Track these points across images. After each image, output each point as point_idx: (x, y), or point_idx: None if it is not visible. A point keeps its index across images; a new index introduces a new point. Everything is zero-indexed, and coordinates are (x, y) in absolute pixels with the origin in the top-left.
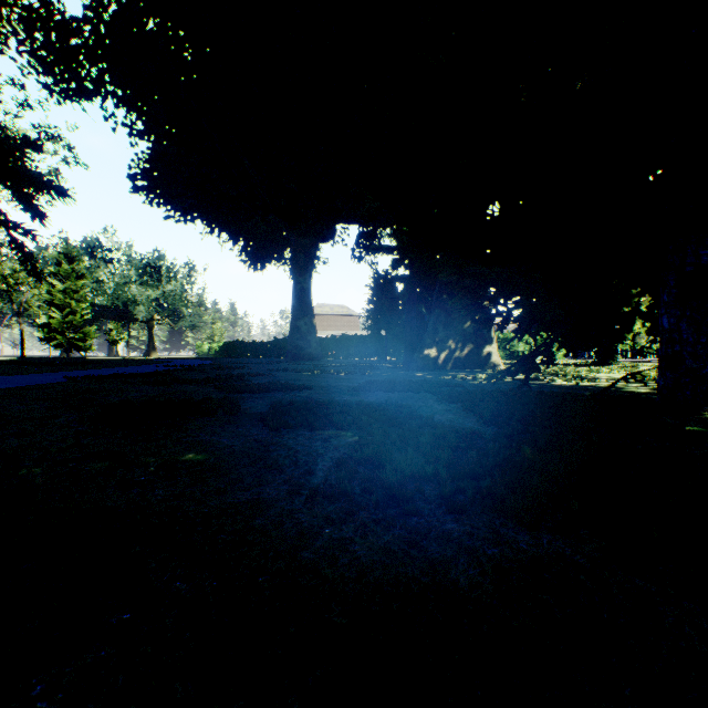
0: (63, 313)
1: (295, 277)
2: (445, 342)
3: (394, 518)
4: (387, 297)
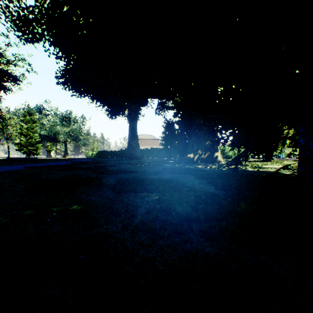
0: (27, 138)
1: (130, 122)
2: (197, 151)
3: (177, 244)
4: (171, 131)
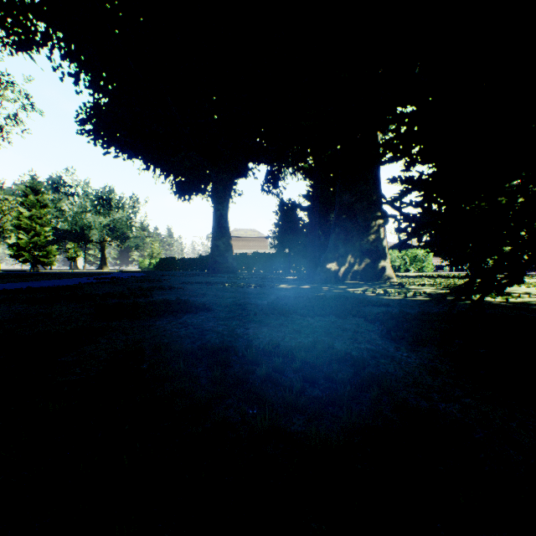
0: (30, 235)
1: (215, 205)
2: (344, 257)
3: None
4: (291, 221)
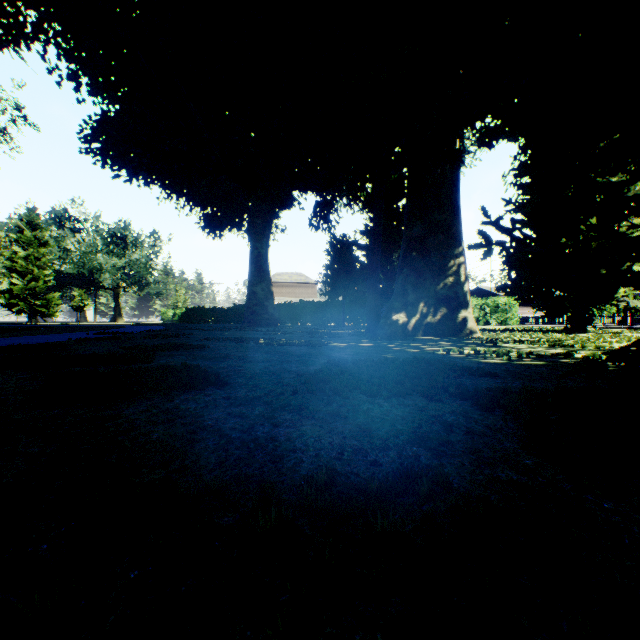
0: (26, 280)
1: (252, 242)
2: (415, 306)
3: None
4: (345, 261)
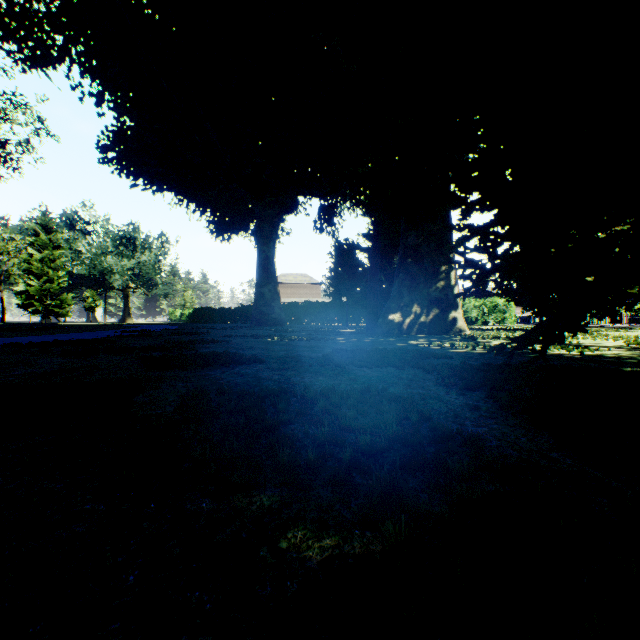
0: (41, 281)
1: (260, 245)
2: (410, 307)
3: None
4: (348, 264)
